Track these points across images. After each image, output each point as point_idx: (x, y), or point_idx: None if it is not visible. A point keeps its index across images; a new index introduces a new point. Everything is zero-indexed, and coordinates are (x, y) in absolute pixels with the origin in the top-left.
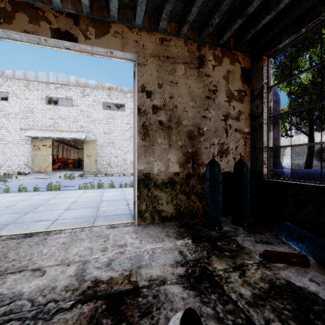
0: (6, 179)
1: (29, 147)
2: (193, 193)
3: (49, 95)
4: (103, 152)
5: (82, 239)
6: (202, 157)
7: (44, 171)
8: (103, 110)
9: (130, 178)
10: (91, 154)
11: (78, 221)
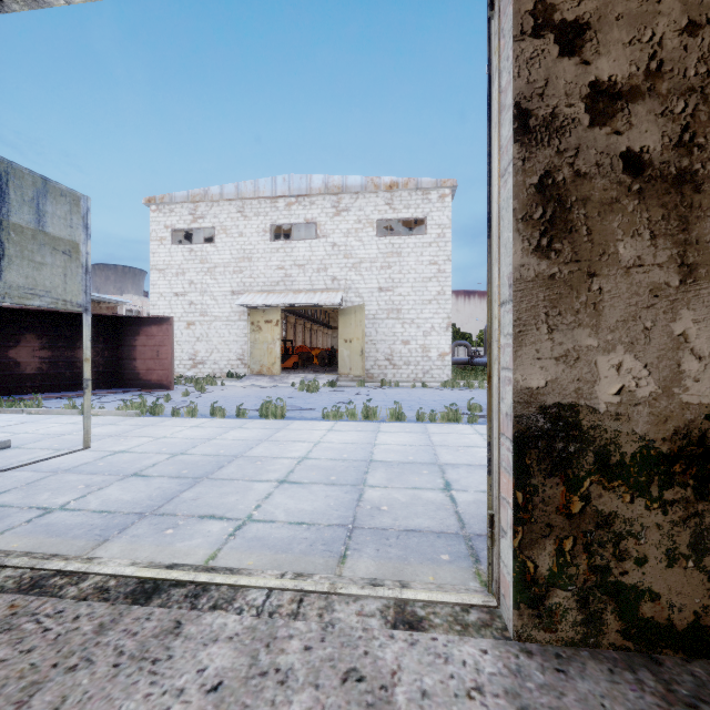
0: (207, 386)
1: (245, 326)
2: None
3: (276, 221)
4: (378, 331)
5: (285, 679)
6: None
7: (268, 373)
8: (378, 238)
9: (440, 394)
10: (353, 336)
11: (299, 538)
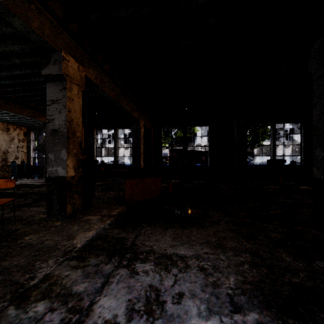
0: None
1: None
2: (5, 171)
3: None
4: None
5: None
6: (9, 159)
7: None
8: None
9: None
10: None
11: None
